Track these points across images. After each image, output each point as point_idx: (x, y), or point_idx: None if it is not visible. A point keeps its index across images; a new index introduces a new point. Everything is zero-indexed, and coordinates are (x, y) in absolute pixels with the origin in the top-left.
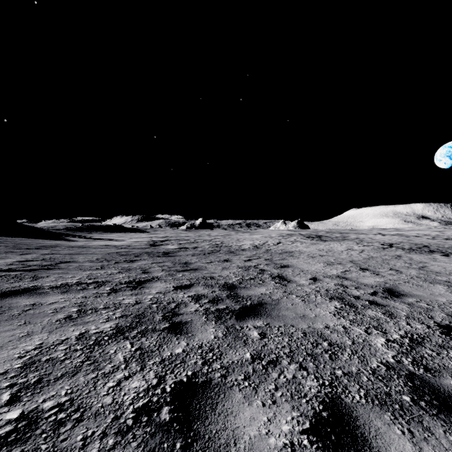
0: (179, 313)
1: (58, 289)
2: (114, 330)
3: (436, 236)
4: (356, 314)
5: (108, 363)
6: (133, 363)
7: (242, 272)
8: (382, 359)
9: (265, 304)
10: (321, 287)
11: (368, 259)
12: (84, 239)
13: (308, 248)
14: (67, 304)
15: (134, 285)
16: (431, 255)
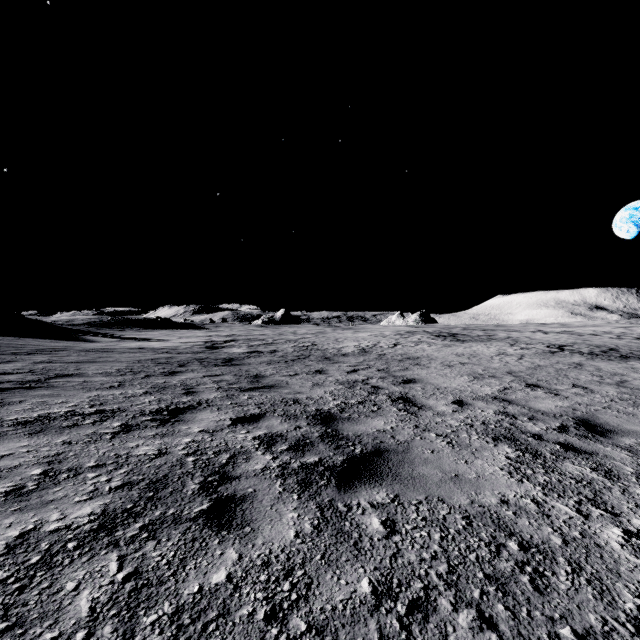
0: (232, 476)
1: (26, 427)
2: (96, 521)
3: (622, 335)
4: (547, 472)
5: (47, 626)
6: (106, 623)
7: (344, 392)
8: (637, 584)
9: (387, 451)
10: (474, 417)
11: (534, 369)
12: (110, 339)
13: (441, 353)
14: (27, 459)
15: (164, 417)
16: (626, 363)
